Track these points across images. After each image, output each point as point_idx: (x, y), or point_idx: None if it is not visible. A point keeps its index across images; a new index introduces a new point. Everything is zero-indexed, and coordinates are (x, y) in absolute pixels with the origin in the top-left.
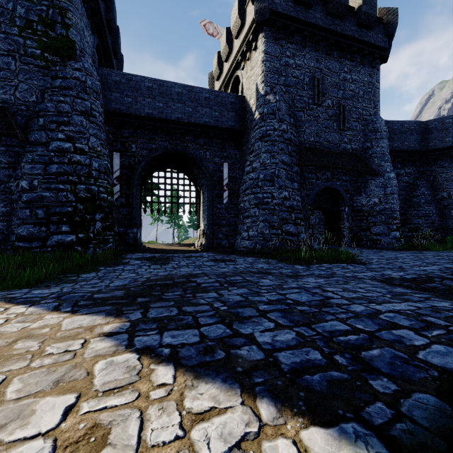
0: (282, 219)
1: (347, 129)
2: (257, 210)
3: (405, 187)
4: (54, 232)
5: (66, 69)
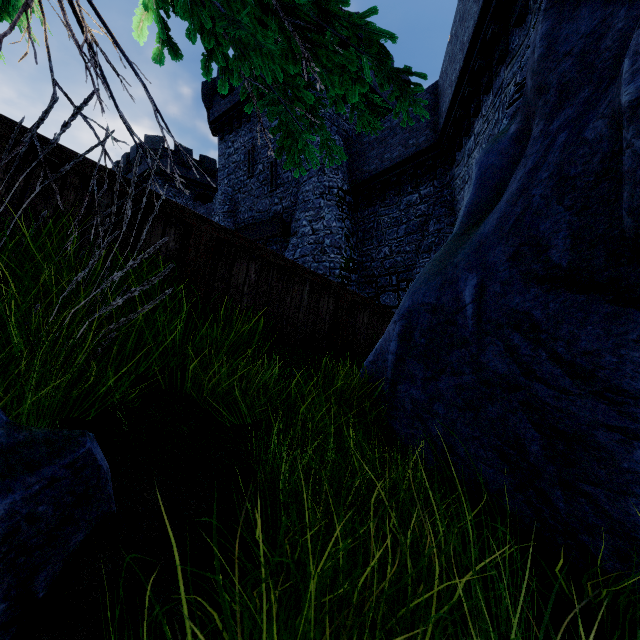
0: None
1: (278, 187)
2: None
3: (421, 224)
4: None
5: None
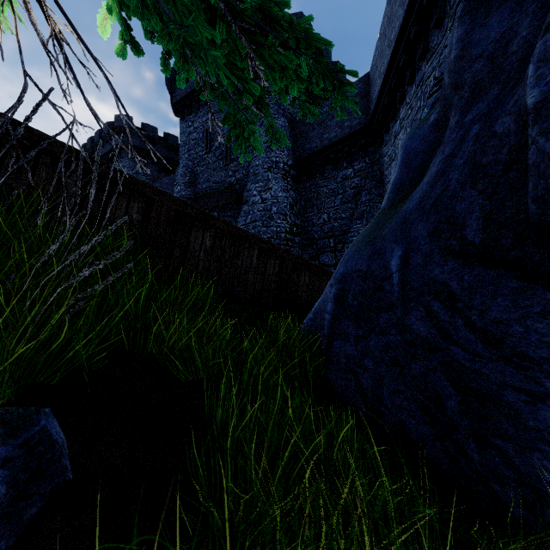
0: None
1: (232, 161)
2: None
3: (354, 195)
4: None
5: None
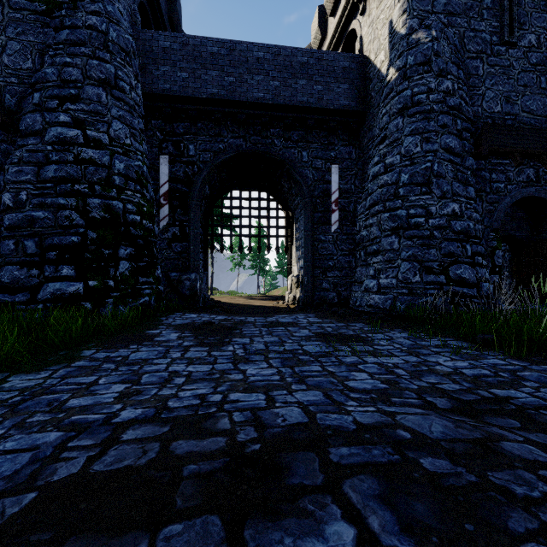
0: (446, 254)
1: None
2: (395, 240)
3: None
4: (51, 277)
5: (76, 13)
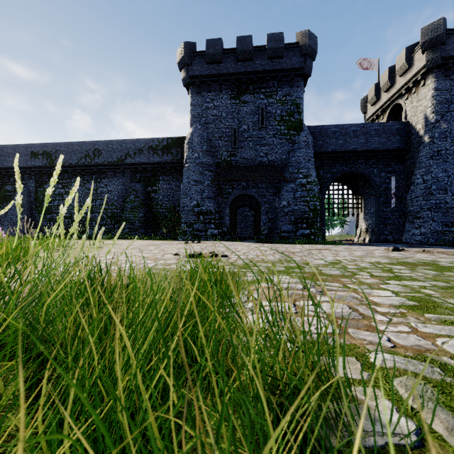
0: None
1: None
2: (429, 213)
3: None
4: (299, 228)
5: (299, 137)
